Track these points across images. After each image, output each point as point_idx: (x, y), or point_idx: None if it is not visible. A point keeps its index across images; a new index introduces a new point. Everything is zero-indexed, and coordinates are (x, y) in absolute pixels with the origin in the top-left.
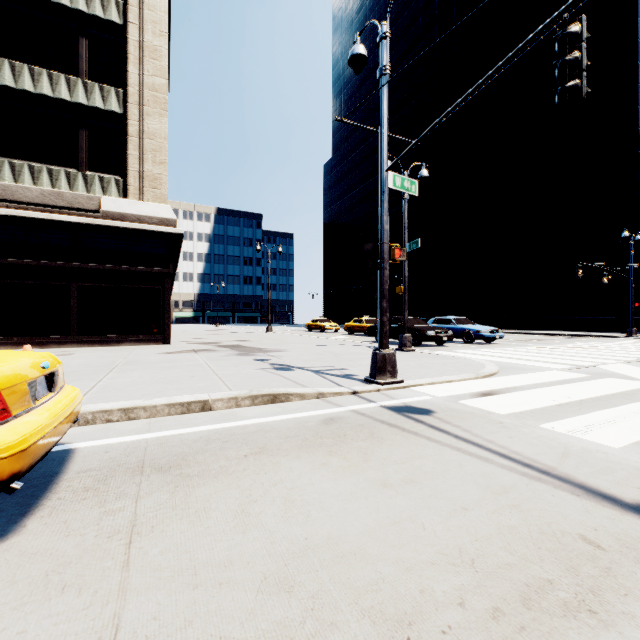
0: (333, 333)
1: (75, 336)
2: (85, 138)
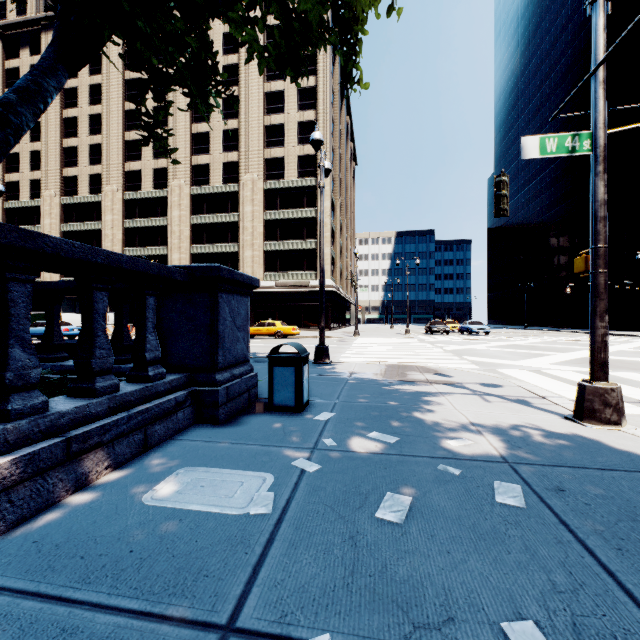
0: None
1: (303, 327)
2: (305, 260)
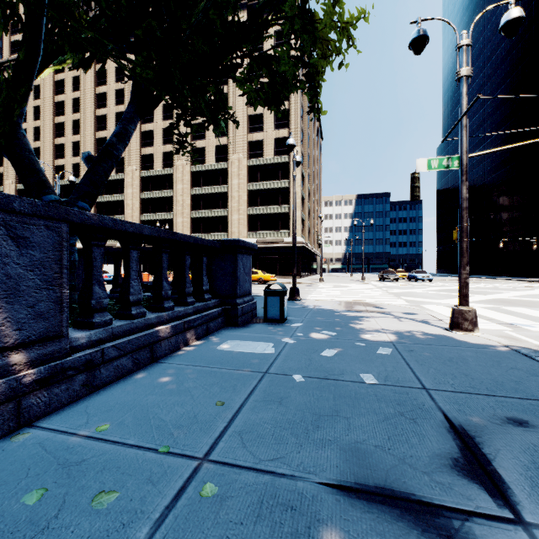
0: None
1: (278, 275)
2: (280, 221)
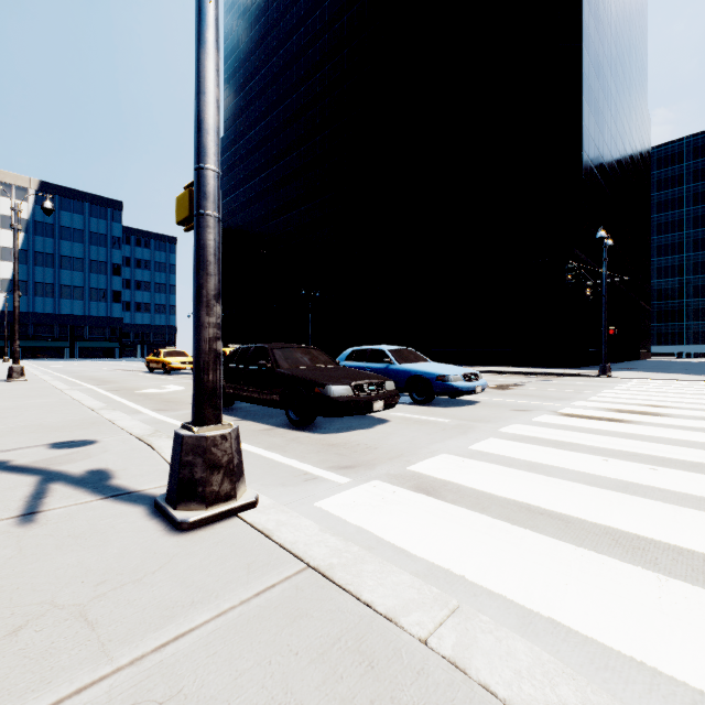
0: (182, 376)
1: None
2: None
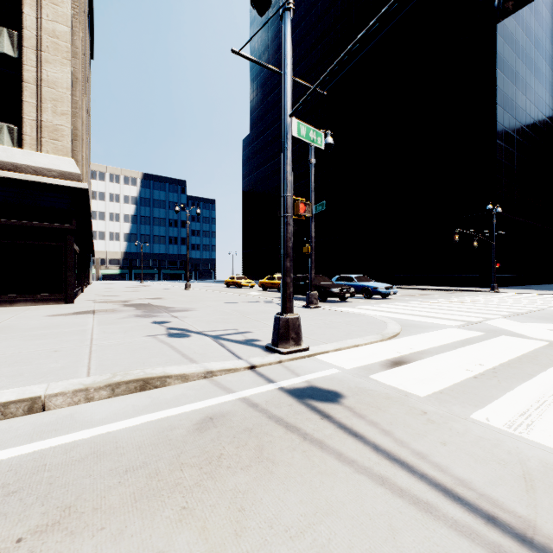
0: (249, 289)
1: None
2: None
